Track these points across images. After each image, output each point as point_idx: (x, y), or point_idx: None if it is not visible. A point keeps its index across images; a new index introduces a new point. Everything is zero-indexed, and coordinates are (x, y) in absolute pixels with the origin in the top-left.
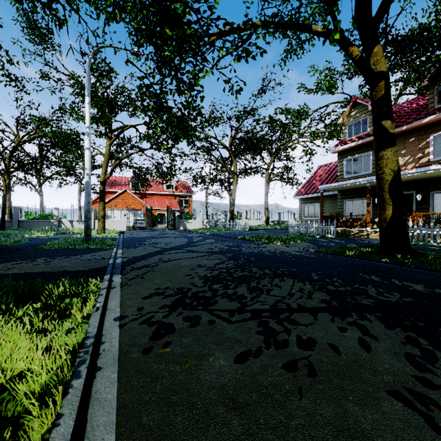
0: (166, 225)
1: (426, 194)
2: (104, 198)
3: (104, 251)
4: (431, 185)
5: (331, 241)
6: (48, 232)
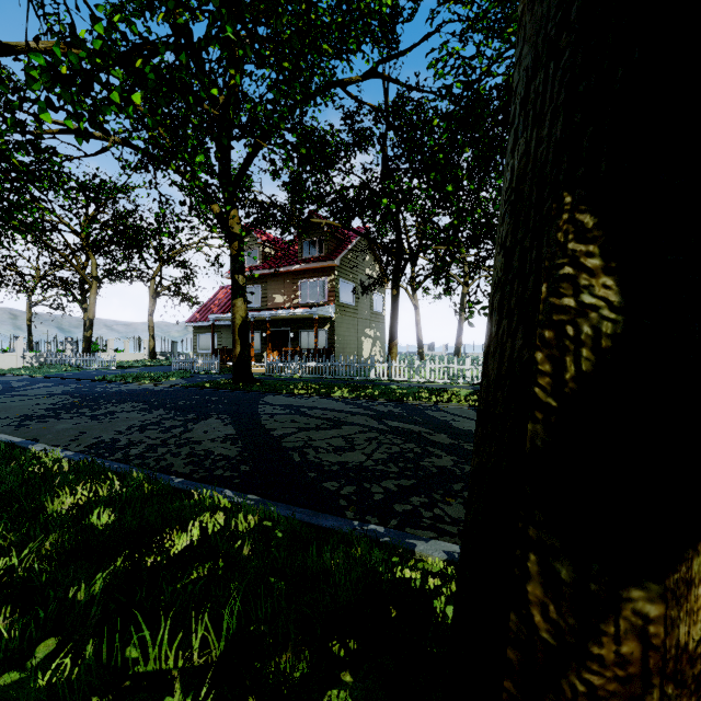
0: None
1: (297, 332)
2: None
3: None
4: (300, 324)
5: (209, 377)
6: None
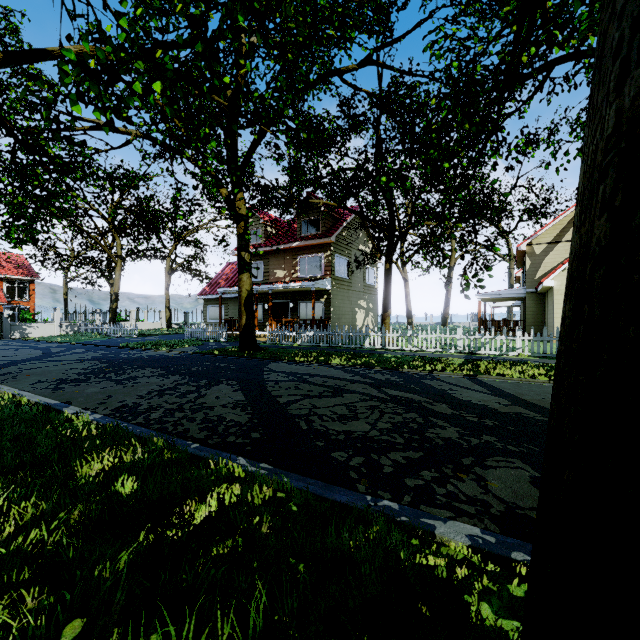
0: None
1: (296, 303)
2: None
3: None
4: (299, 296)
5: (218, 344)
6: None
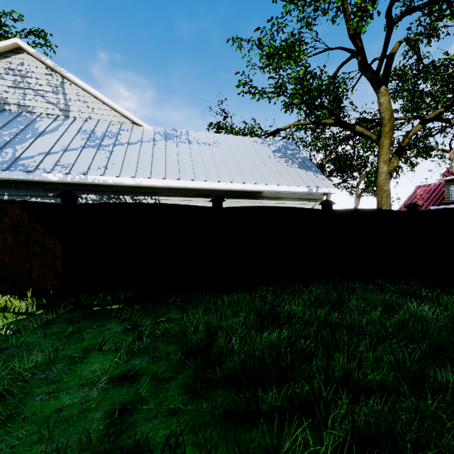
0: None
1: None
2: None
3: None
4: None
5: None
6: None
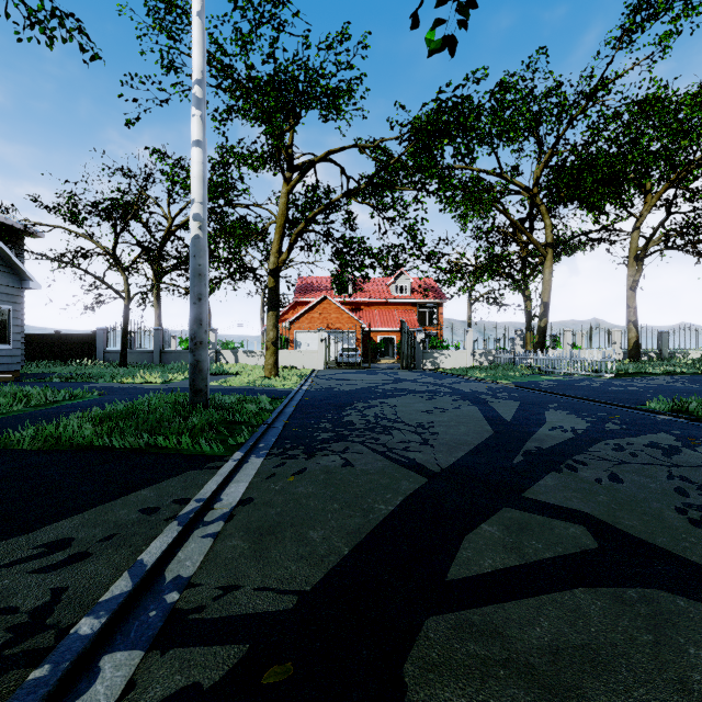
0: (395, 360)
1: None
2: (276, 303)
3: (171, 484)
4: None
5: None
6: (176, 373)
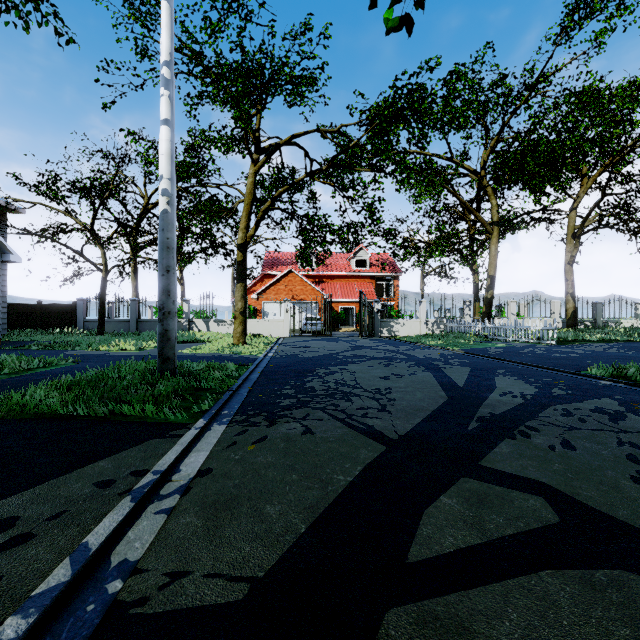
0: (355, 328)
1: None
2: (244, 275)
3: (130, 454)
4: None
5: None
6: (149, 341)
